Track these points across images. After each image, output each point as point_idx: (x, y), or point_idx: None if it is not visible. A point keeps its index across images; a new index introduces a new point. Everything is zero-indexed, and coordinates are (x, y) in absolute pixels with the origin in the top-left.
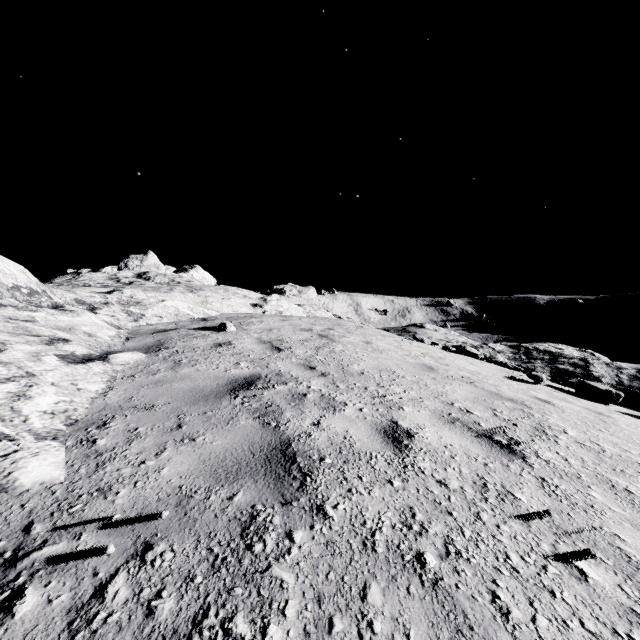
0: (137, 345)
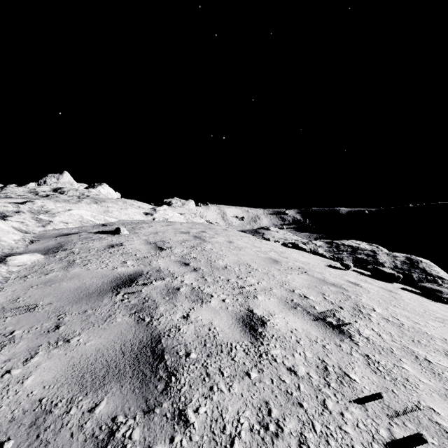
0: (39, 247)
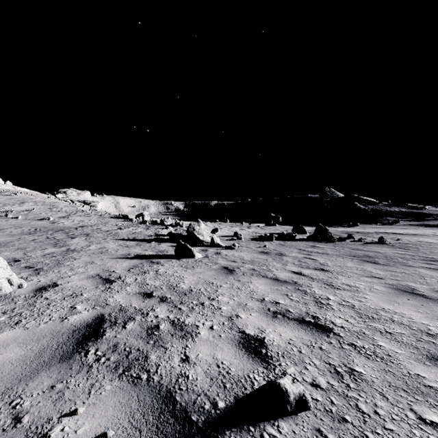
0: None
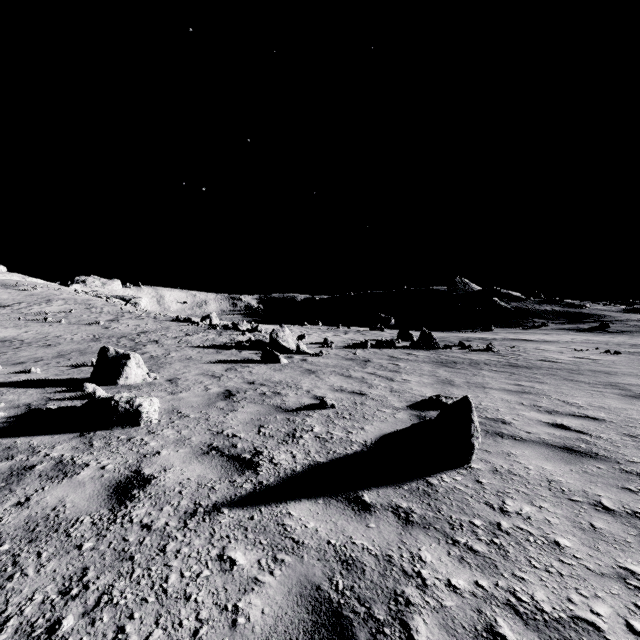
0: None
